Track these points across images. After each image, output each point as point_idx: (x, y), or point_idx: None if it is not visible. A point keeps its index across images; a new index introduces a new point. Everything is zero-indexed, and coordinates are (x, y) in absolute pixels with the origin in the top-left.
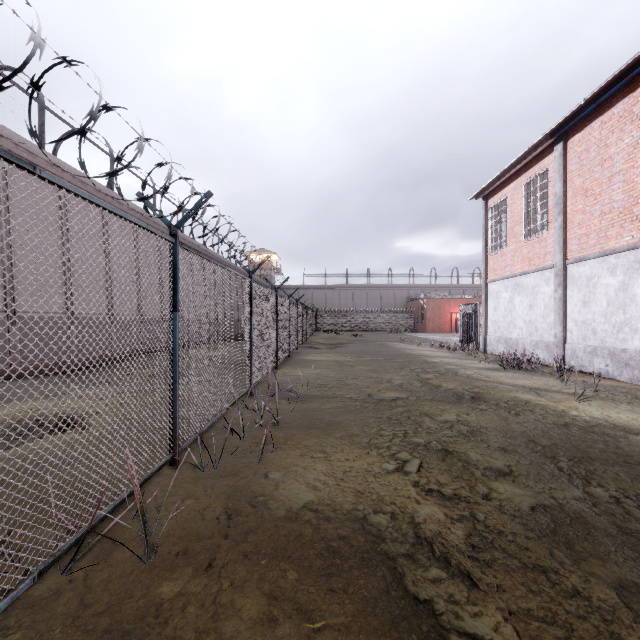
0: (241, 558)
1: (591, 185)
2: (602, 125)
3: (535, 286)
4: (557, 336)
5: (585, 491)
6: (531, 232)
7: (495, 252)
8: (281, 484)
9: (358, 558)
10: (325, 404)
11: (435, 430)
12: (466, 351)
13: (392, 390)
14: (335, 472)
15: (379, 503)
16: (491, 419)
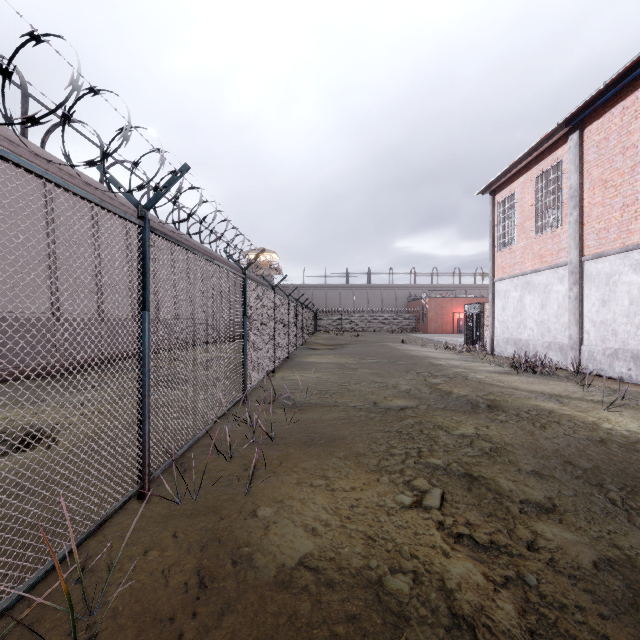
0: None
1: (611, 176)
2: (624, 111)
3: (547, 284)
4: (572, 337)
5: None
6: (543, 227)
7: (503, 249)
8: (272, 527)
9: None
10: (326, 414)
11: (453, 448)
12: (472, 352)
13: (399, 397)
14: (339, 508)
15: (397, 556)
16: (515, 433)
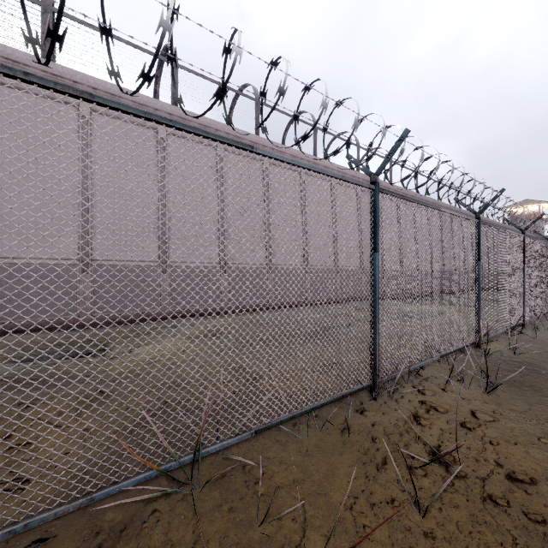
0: None
1: None
2: None
3: None
4: None
5: None
6: None
7: None
8: None
9: None
10: None
11: None
12: None
13: None
14: None
15: None
16: None
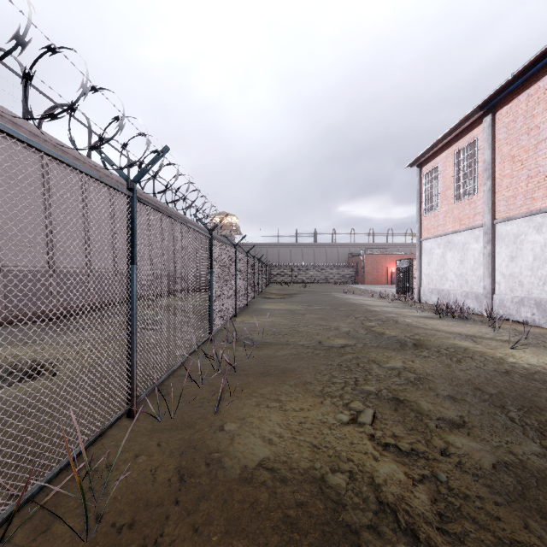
0: (190, 533)
1: (518, 152)
2: (529, 97)
3: (465, 243)
4: (486, 288)
5: (543, 445)
6: (462, 195)
7: (428, 213)
8: (236, 438)
9: (318, 532)
10: (279, 351)
11: (384, 378)
12: (402, 301)
13: (340, 337)
14: (290, 424)
15: (336, 460)
16: (435, 366)
